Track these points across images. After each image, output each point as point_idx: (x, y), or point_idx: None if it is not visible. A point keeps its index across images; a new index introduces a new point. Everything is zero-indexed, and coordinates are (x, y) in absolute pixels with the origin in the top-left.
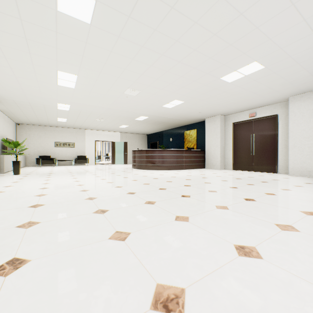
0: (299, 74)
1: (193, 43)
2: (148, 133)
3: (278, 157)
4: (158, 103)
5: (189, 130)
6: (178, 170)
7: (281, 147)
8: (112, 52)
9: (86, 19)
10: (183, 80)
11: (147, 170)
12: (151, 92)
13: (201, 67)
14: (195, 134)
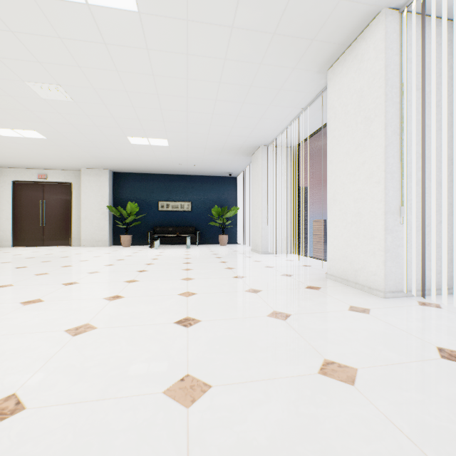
0: (83, 154)
1: None
2: None
3: (72, 228)
4: None
5: None
6: None
7: (76, 218)
8: None
9: None
10: None
11: None
12: None
13: None
14: None
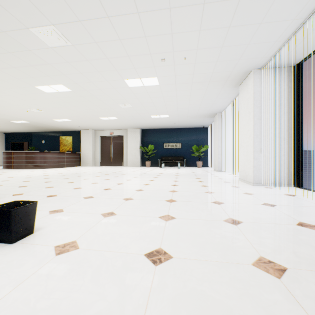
0: (130, 123)
1: (92, 108)
2: (8, 132)
3: (123, 158)
4: (51, 118)
5: (65, 136)
6: (62, 168)
7: (125, 153)
8: (47, 99)
9: (47, 91)
10: (79, 114)
11: (34, 169)
12: (53, 113)
13: (92, 113)
14: (71, 140)
